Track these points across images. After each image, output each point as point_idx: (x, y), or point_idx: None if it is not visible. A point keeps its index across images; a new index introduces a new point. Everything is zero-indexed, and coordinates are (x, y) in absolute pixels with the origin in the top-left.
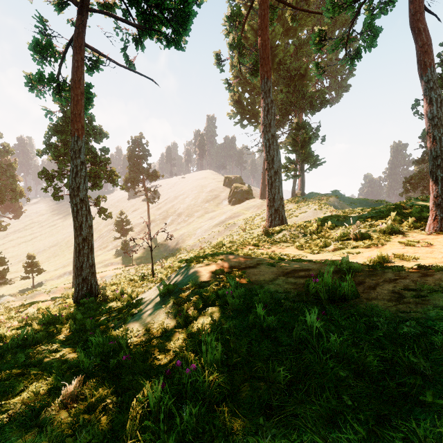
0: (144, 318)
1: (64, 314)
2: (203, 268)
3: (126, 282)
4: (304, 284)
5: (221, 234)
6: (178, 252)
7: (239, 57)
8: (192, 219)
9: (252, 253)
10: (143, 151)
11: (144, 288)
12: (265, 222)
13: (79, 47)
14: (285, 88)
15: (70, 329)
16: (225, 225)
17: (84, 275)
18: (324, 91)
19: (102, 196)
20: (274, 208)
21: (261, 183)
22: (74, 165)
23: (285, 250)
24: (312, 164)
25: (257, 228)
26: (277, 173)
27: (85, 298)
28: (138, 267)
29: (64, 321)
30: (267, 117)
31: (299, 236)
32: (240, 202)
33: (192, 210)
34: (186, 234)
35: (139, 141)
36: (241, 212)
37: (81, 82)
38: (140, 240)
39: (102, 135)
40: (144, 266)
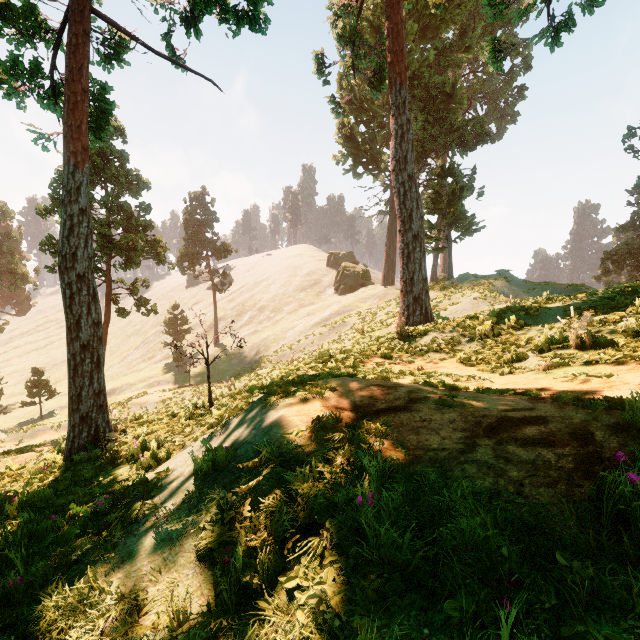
0: (145, 546)
1: (16, 497)
2: (295, 410)
3: (164, 420)
4: (563, 468)
5: (323, 338)
6: (258, 366)
7: (354, 57)
8: (280, 315)
9: (384, 372)
10: (207, 214)
11: (186, 438)
12: (394, 319)
13: (79, 11)
14: (422, 115)
15: (2, 545)
16: (330, 324)
17: (83, 411)
18: (482, 118)
19: (141, 280)
20: (413, 295)
21: (385, 262)
22: (67, 215)
23: (441, 366)
24: (465, 230)
25: (382, 328)
26: (418, 238)
27: (82, 453)
28: (196, 389)
29: (12, 513)
30: (401, 146)
31: (461, 341)
32: (352, 290)
33: (281, 302)
34: (271, 338)
35: (201, 199)
36: (354, 304)
37: (83, 71)
38: (203, 347)
39: (141, 184)
40: (206, 386)
